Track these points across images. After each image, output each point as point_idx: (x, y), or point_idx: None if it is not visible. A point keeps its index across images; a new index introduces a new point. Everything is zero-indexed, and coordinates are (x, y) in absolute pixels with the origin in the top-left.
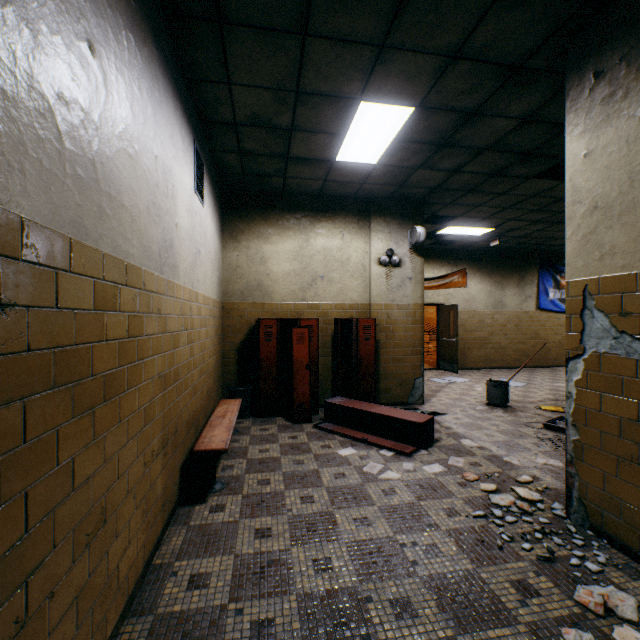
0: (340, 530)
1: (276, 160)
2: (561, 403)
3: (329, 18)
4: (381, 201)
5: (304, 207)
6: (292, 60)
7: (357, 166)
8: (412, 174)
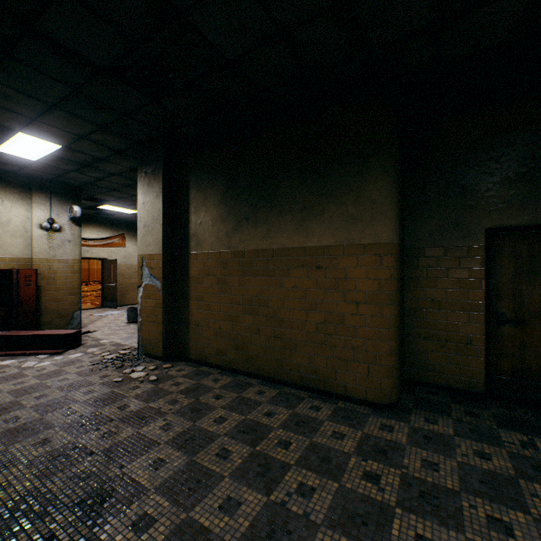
0: (3, 390)
1: None
2: None
3: None
4: (43, 181)
5: None
6: None
7: (18, 158)
8: (69, 173)
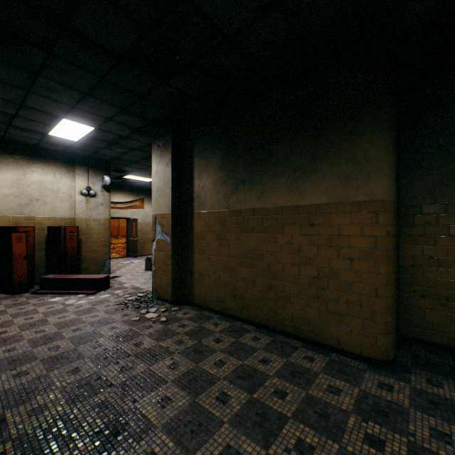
0: (50, 322)
1: None
2: None
3: (44, 92)
4: (83, 157)
5: (22, 152)
6: (20, 95)
7: (64, 139)
8: (101, 150)
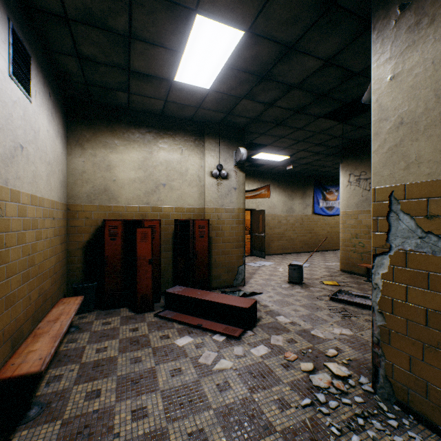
0: None
1: (118, 72)
2: (335, 278)
3: None
4: (213, 126)
5: (148, 124)
6: None
7: (193, 89)
8: (238, 103)
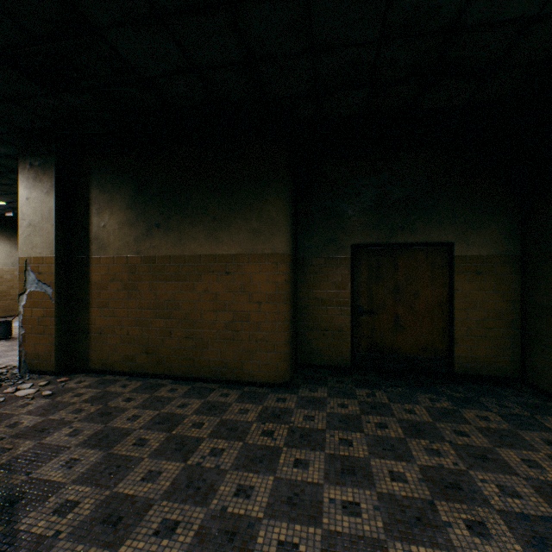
0: None
1: None
2: None
3: None
4: None
5: None
6: None
7: None
8: None
